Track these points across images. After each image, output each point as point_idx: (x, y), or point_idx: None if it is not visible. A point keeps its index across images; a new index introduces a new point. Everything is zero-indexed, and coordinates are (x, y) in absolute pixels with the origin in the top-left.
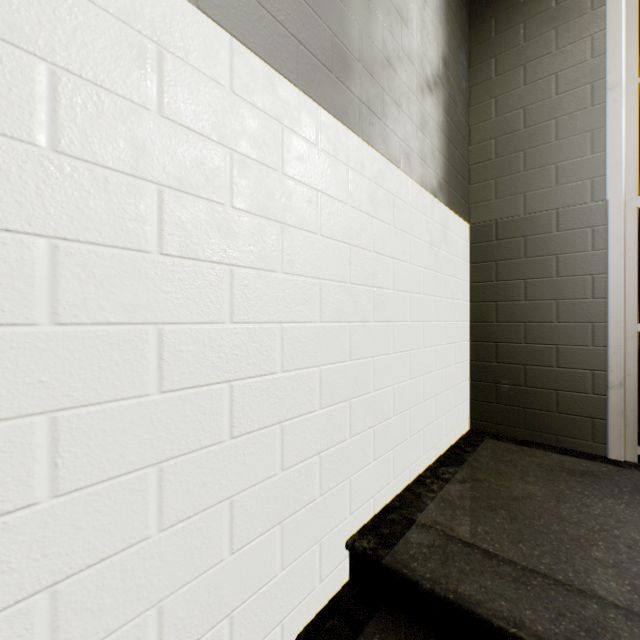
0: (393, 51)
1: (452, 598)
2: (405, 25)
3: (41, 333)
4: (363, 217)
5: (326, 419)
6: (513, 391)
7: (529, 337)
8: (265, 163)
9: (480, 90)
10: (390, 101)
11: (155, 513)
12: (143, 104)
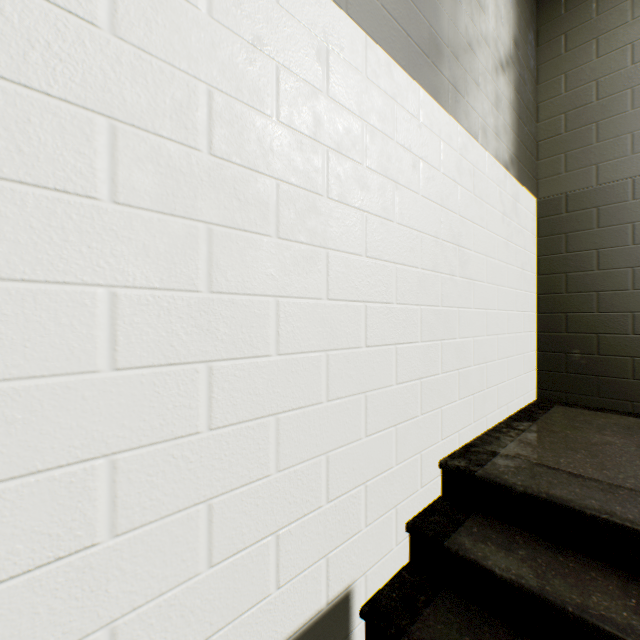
0: (473, 36)
1: (545, 496)
2: (482, 11)
3: (272, 243)
4: (451, 183)
5: (425, 352)
6: (584, 360)
7: (602, 306)
8: (385, 133)
9: (548, 67)
10: (471, 81)
11: (324, 387)
12: (318, 88)
